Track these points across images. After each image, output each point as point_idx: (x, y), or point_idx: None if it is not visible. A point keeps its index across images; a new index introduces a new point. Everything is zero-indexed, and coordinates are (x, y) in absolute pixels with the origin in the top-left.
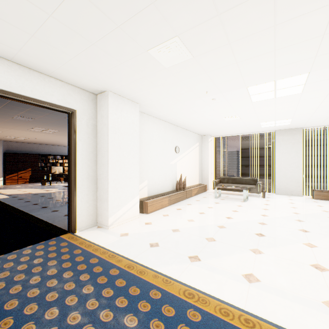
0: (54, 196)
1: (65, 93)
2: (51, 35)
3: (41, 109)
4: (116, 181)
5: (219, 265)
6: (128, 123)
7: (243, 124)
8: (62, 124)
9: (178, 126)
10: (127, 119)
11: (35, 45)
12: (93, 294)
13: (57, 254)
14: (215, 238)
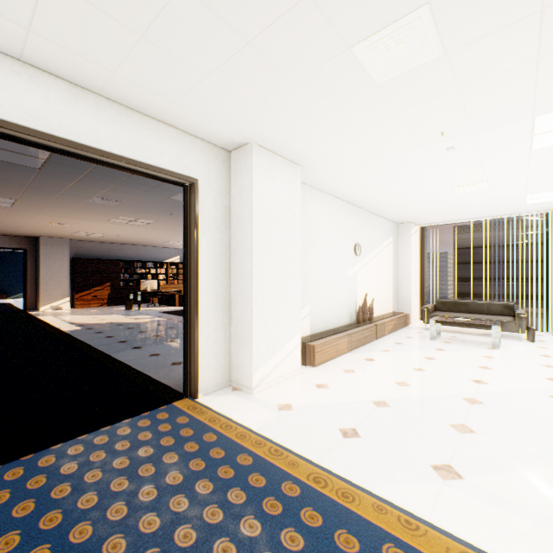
0: (148, 329)
1: (180, 150)
2: (175, 31)
3: (133, 184)
4: (265, 306)
5: (510, 493)
6: (284, 201)
7: (490, 199)
8: (162, 210)
9: (358, 207)
10: (281, 194)
11: (142, 57)
12: (264, 541)
13: (176, 439)
14: (470, 427)
